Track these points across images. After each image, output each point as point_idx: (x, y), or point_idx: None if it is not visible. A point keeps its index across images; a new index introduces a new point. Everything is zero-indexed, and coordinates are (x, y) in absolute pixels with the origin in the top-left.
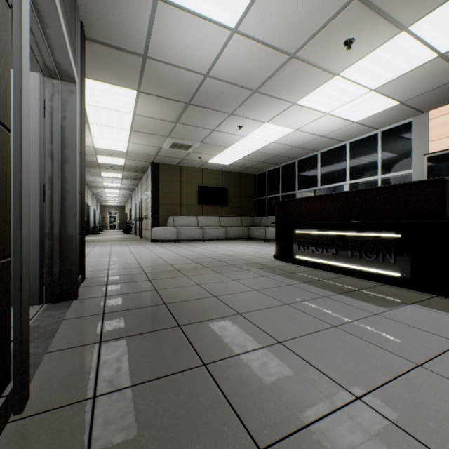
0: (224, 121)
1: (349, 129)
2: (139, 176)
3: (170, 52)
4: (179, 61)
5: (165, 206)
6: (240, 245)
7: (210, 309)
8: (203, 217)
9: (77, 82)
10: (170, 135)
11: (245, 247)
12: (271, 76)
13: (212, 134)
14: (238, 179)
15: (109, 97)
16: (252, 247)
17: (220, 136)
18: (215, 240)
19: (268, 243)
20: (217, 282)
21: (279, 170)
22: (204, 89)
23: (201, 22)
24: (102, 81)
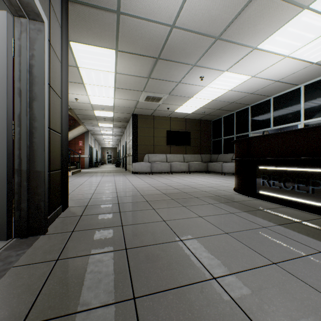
0: (188, 73)
1: (306, 71)
2: (124, 125)
3: (139, 4)
4: (148, 13)
5: (142, 147)
6: (200, 178)
7: (175, 264)
8: (170, 155)
9: (45, 21)
10: (144, 90)
11: (205, 179)
12: (235, 18)
13: (177, 86)
14: (199, 125)
15: (95, 59)
16: (211, 179)
17: (184, 88)
18: (180, 172)
19: (224, 175)
20: (183, 218)
21: (233, 115)
22: (171, 41)
23: None
24: (88, 43)
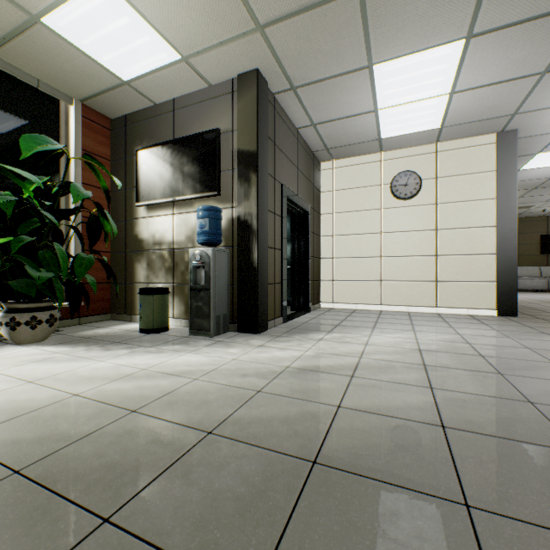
0: None
1: None
2: None
3: (522, 178)
4: (528, 179)
5: None
6: None
7: None
8: (547, 268)
9: None
10: None
11: None
12: None
13: None
14: None
15: None
16: None
17: None
18: None
19: None
20: None
21: None
22: (549, 181)
23: (546, 168)
24: None
